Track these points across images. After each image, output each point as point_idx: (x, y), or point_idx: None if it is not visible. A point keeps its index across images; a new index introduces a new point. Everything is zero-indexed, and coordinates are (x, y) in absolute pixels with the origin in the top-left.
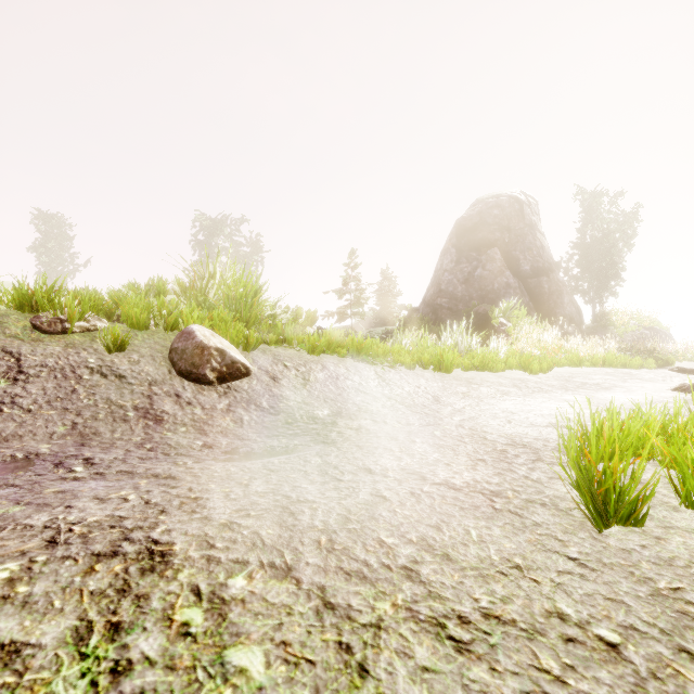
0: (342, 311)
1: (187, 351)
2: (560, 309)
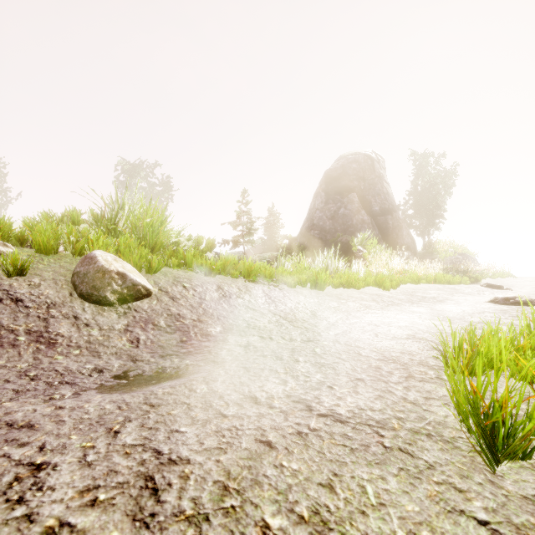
0: (236, 240)
1: (88, 275)
2: (400, 240)
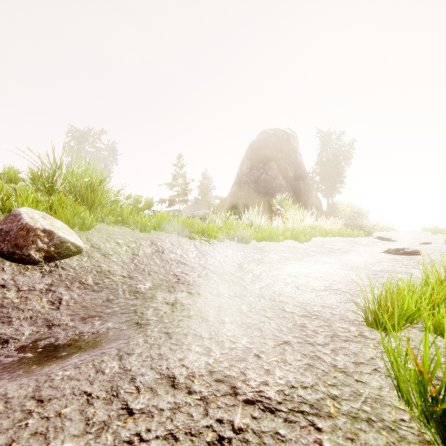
0: (172, 199)
1: (10, 233)
2: (310, 200)
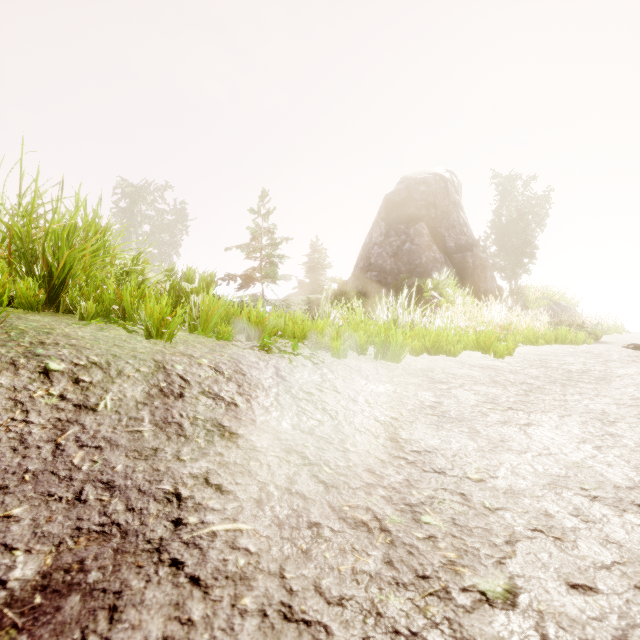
0: (248, 274)
1: None
2: (482, 284)
